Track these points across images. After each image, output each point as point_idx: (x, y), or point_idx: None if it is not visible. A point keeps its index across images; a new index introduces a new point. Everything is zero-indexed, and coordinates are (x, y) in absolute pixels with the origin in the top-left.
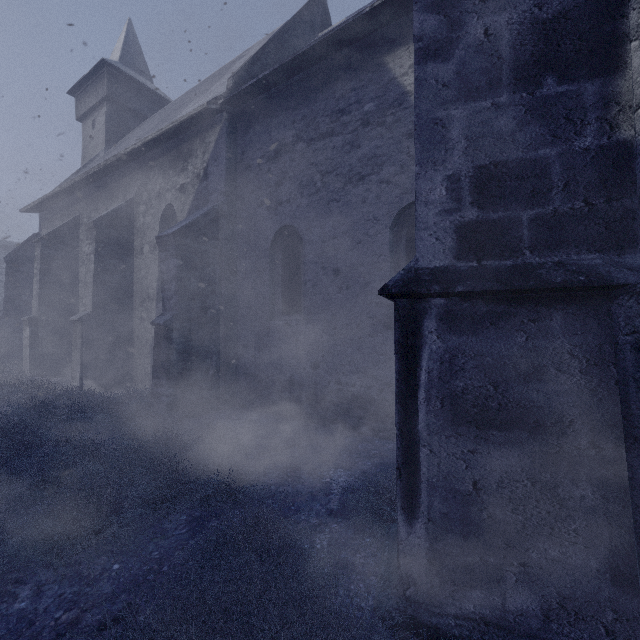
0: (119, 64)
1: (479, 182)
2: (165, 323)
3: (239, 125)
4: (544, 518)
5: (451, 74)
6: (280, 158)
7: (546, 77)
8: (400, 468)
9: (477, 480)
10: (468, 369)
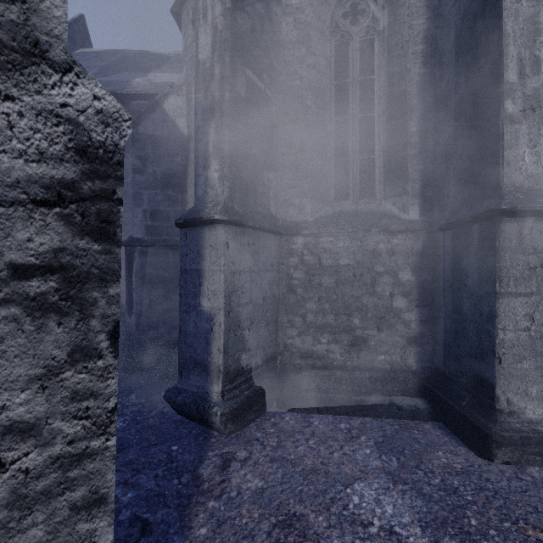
0: None
1: (152, 214)
2: None
3: None
4: (168, 306)
5: (144, 180)
6: None
7: (170, 189)
8: (127, 300)
9: (151, 299)
10: (148, 267)
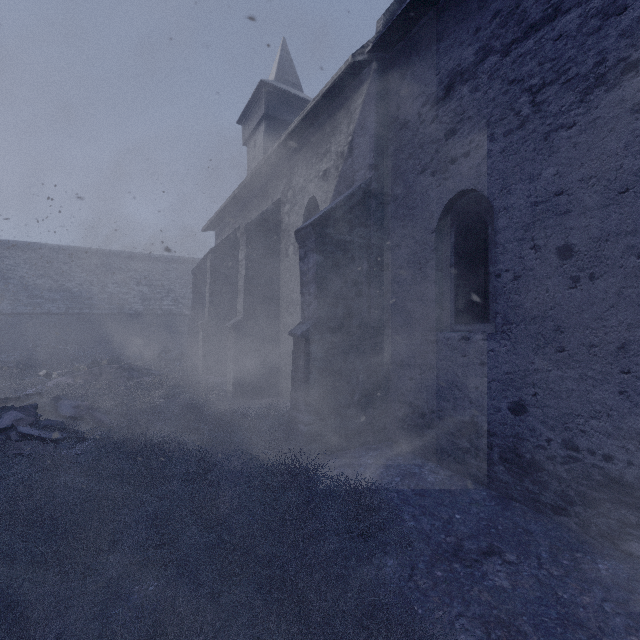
0: (274, 82)
1: None
2: (303, 334)
3: (391, 74)
4: None
5: None
6: (453, 95)
7: None
8: None
9: None
10: None
